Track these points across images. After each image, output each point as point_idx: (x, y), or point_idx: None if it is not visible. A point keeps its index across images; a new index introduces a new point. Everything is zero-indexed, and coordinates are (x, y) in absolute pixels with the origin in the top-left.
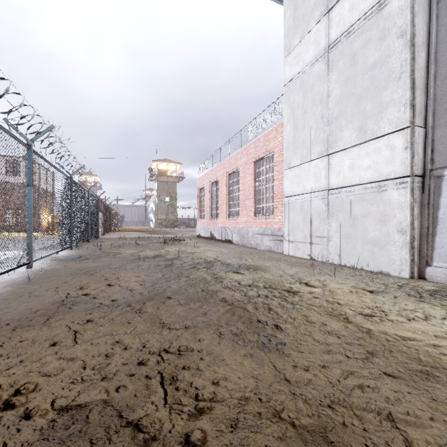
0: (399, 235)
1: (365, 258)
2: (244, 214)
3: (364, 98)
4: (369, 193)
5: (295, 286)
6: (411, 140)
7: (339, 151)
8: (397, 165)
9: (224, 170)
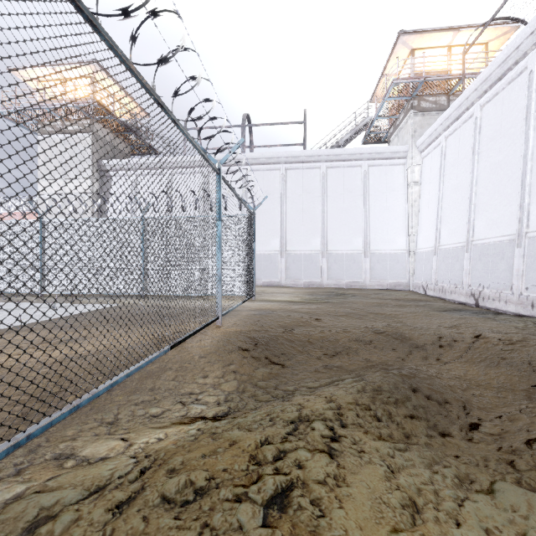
0: None
1: None
2: None
3: None
4: None
5: None
6: None
7: None
8: None
9: None
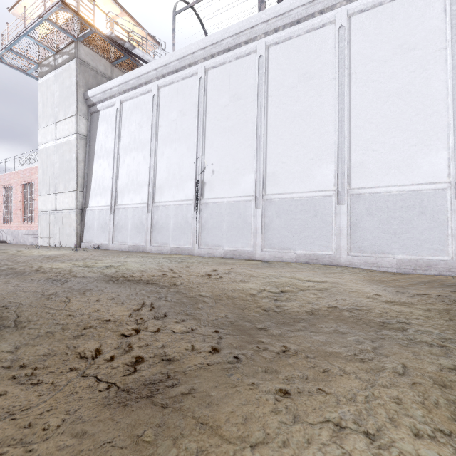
0: (74, 232)
1: (66, 242)
2: (16, 220)
3: (66, 173)
4: (67, 214)
5: (11, 251)
6: (77, 196)
7: (60, 193)
8: (73, 204)
9: (0, 183)
